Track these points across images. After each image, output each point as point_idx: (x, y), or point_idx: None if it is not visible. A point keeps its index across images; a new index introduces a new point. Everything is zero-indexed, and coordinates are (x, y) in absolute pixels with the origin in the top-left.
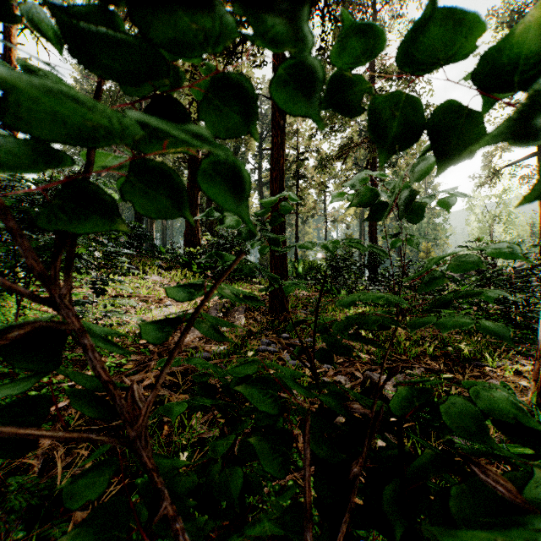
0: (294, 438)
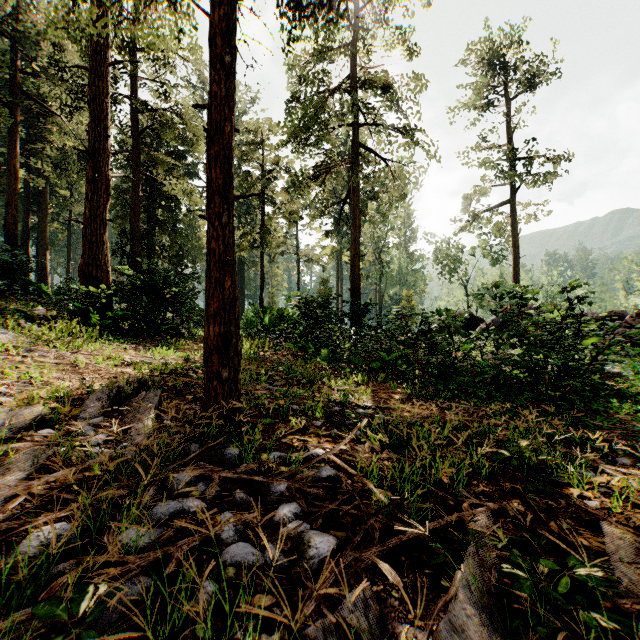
0: None
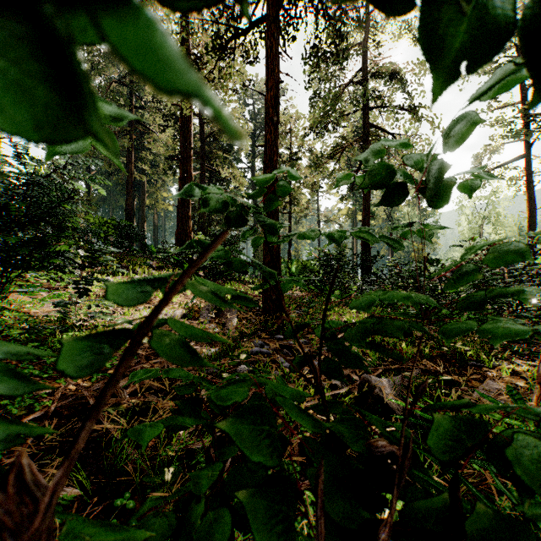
0: (298, 487)
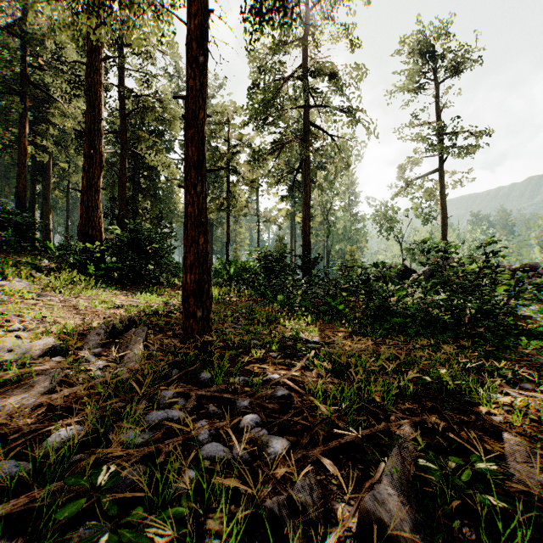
0: None
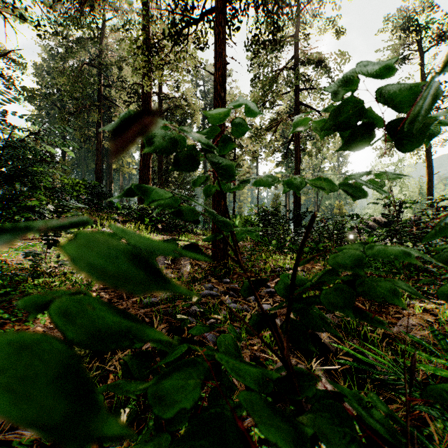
0: None
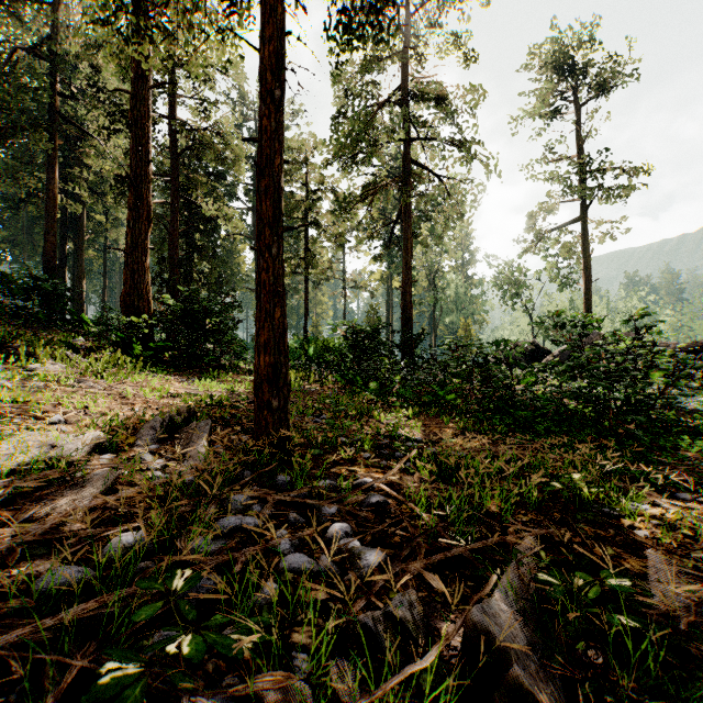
0: None
